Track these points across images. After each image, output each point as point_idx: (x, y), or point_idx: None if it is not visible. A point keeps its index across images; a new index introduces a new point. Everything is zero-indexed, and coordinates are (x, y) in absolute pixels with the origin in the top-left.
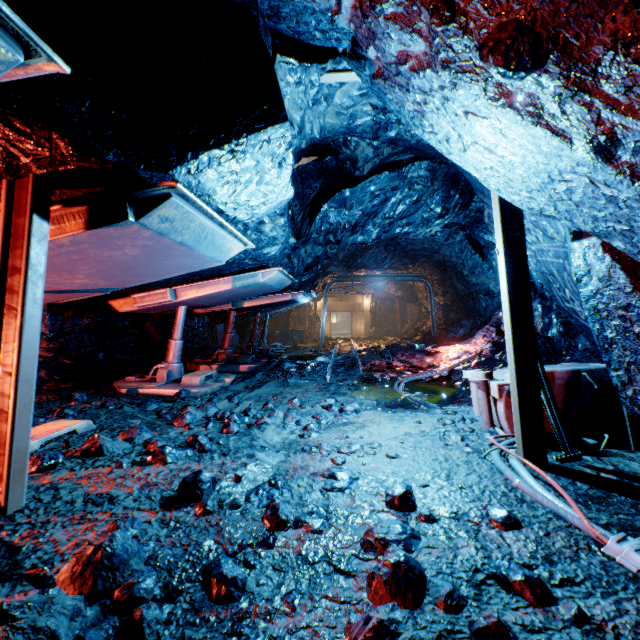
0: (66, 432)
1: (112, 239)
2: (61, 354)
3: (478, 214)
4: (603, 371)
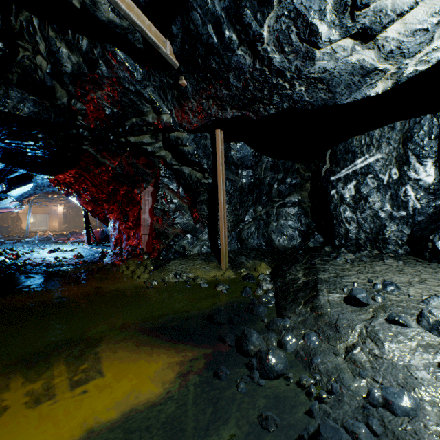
0: None
1: None
2: None
3: None
4: None
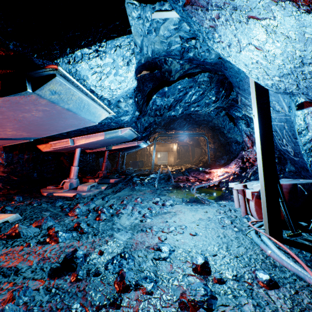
0: (1, 222)
1: (20, 105)
2: (11, 174)
3: (232, 102)
4: (310, 184)
